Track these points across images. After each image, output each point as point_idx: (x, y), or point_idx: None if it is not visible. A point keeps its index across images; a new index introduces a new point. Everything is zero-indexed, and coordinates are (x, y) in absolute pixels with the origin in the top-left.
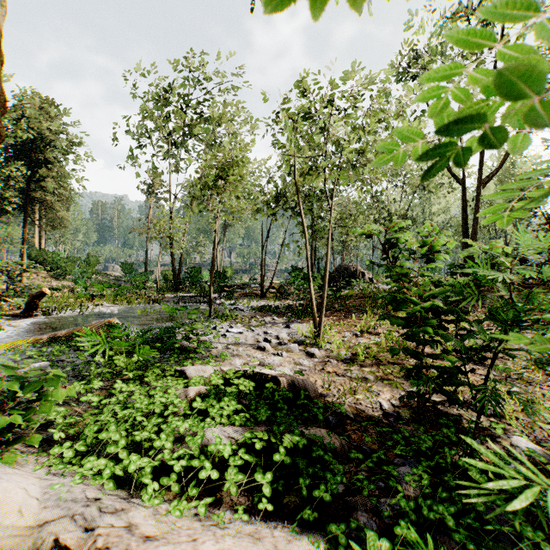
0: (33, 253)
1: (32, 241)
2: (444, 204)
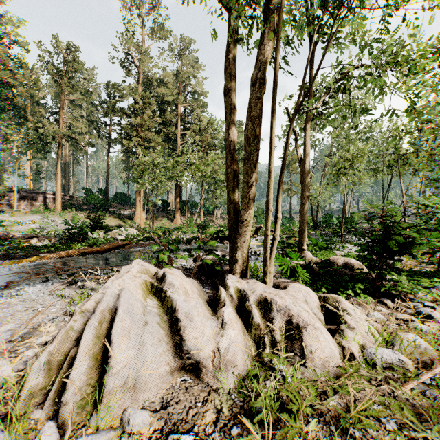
0: None
1: None
2: None
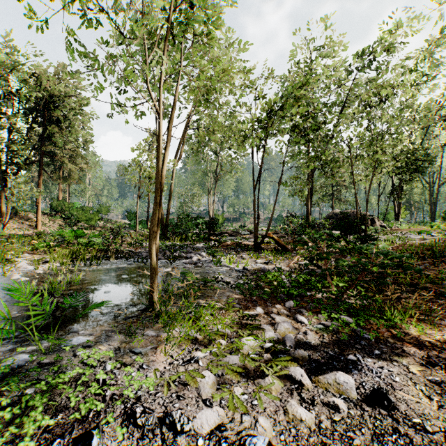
0: (53, 203)
1: (63, 195)
2: None
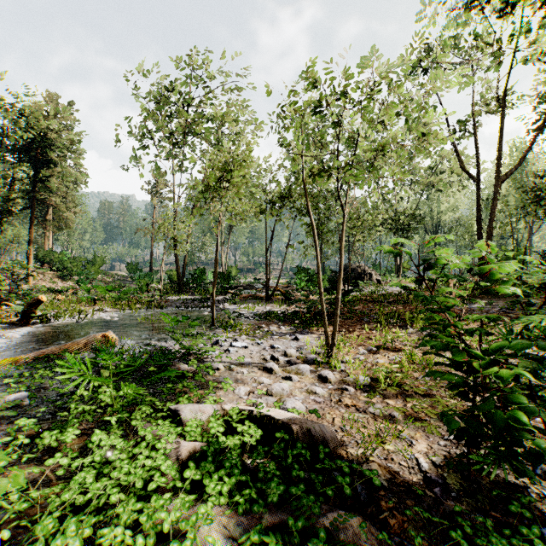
0: (39, 253)
1: (40, 241)
2: (453, 202)
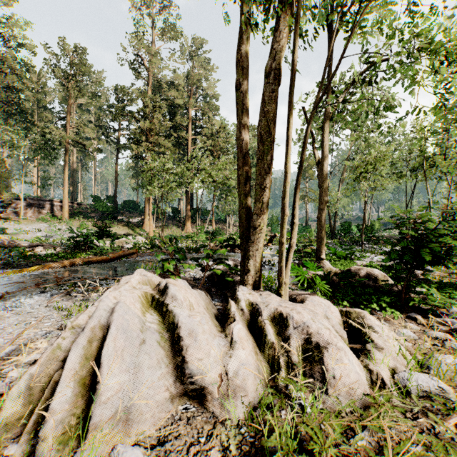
0: None
1: None
2: None
